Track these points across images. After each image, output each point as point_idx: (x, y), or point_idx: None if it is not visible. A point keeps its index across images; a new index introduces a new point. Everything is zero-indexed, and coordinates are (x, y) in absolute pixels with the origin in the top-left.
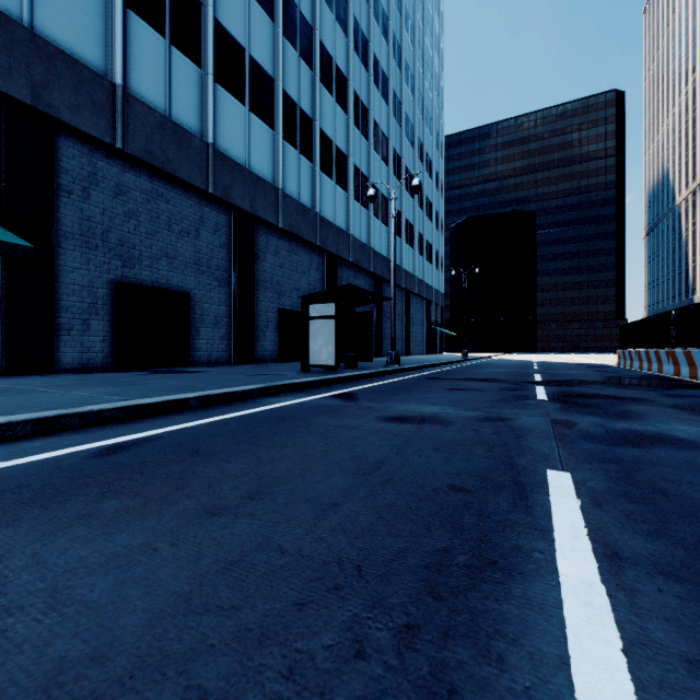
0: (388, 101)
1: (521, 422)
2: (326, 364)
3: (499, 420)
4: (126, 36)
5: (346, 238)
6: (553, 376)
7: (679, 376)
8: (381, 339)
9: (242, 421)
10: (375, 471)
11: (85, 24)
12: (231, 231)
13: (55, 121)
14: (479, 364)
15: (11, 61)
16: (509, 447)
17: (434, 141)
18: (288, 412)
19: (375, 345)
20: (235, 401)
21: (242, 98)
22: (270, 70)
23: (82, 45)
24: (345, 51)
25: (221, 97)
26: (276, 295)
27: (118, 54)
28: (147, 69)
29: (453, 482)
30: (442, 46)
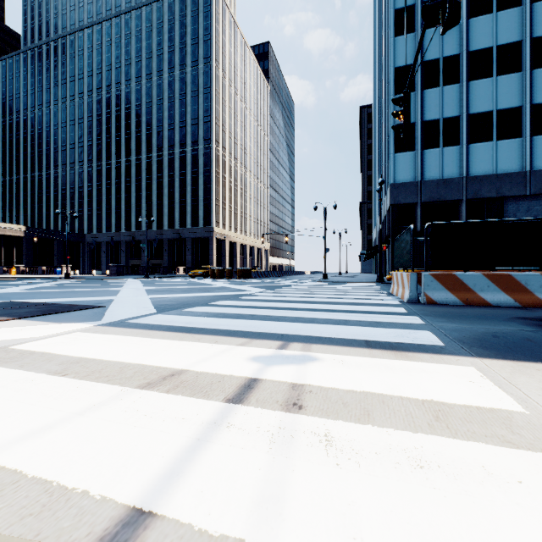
0: None
1: None
2: None
3: None
4: (531, 148)
5: None
6: None
7: None
8: None
9: None
10: None
11: (514, 157)
12: None
13: (503, 197)
14: None
15: (490, 187)
16: None
17: None
18: None
19: None
20: None
21: None
22: None
23: (512, 165)
24: None
25: None
26: None
27: (527, 159)
28: (541, 154)
29: None
30: None
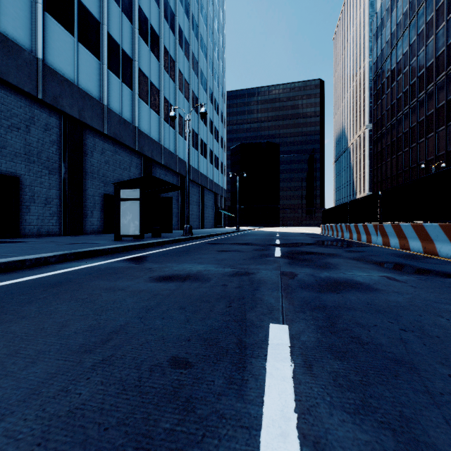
0: (189, 59)
1: (260, 276)
2: (133, 234)
3: (245, 274)
4: None
5: (158, 147)
6: (287, 241)
7: (352, 239)
8: (184, 218)
9: (8, 289)
10: (100, 346)
11: None
12: (61, 131)
13: None
14: (245, 234)
15: None
16: (245, 301)
17: (220, 92)
18: (70, 277)
19: (180, 221)
20: (28, 268)
21: (71, 30)
22: (97, 15)
23: None
24: (157, 17)
25: (51, 25)
26: (102, 184)
27: None
28: None
29: (178, 353)
30: (225, 32)
